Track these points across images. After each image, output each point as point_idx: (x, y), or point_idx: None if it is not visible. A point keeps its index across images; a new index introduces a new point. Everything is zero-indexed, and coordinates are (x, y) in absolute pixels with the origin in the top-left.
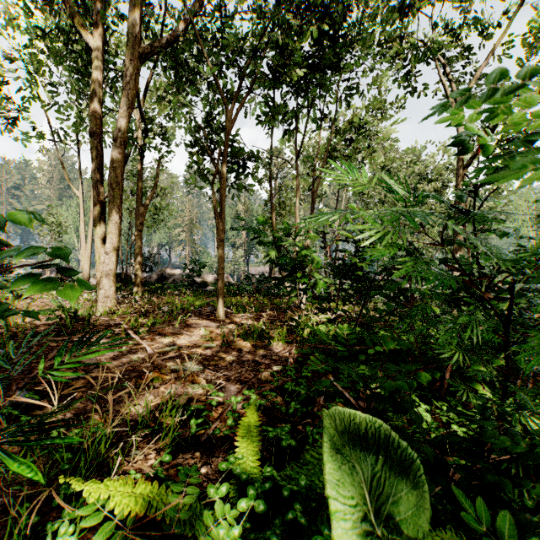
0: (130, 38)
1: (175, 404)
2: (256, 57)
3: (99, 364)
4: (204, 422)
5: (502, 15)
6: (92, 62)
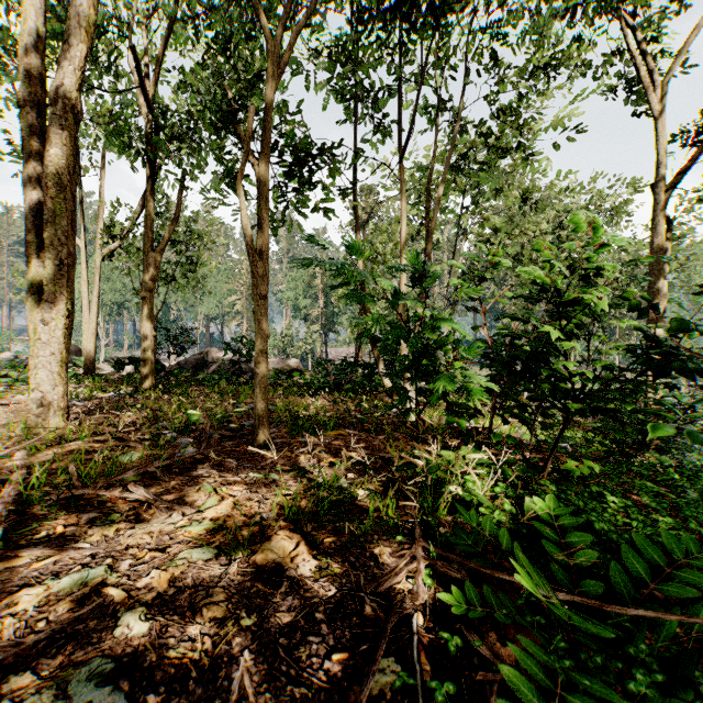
0: None
1: None
2: None
3: None
4: None
5: None
6: None
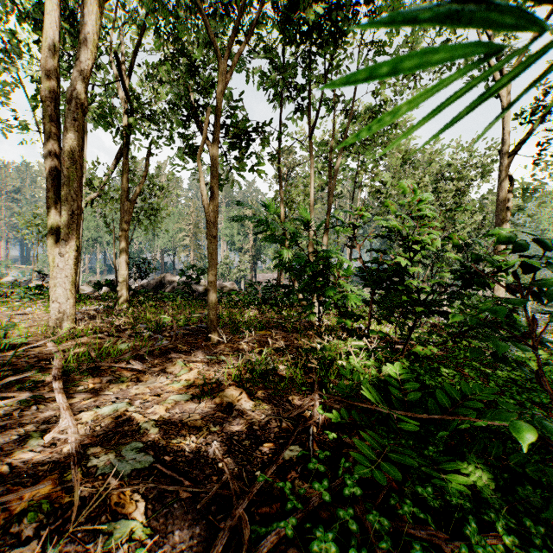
0: None
1: None
2: None
3: None
4: None
5: None
6: (45, 4)
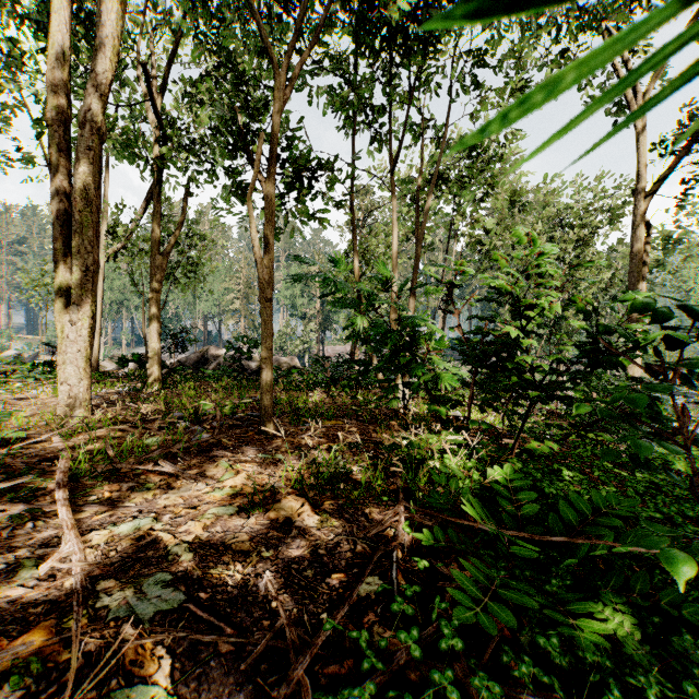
0: None
1: None
2: None
3: None
4: None
5: None
6: None
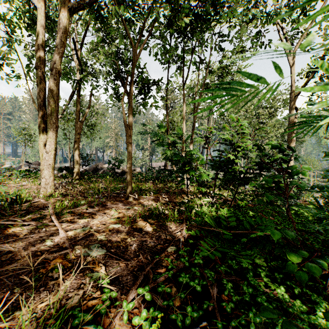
0: None
1: (67, 304)
2: (154, 2)
3: None
4: None
5: None
6: (37, 15)
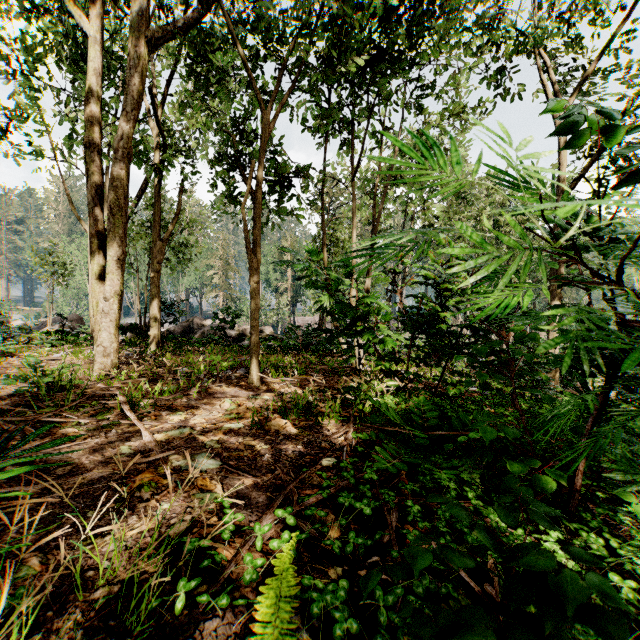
0: (135, 16)
1: (169, 532)
2: (301, 36)
3: (5, 493)
4: (210, 567)
5: (608, 4)
6: (88, 50)
